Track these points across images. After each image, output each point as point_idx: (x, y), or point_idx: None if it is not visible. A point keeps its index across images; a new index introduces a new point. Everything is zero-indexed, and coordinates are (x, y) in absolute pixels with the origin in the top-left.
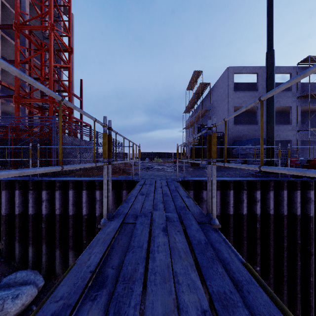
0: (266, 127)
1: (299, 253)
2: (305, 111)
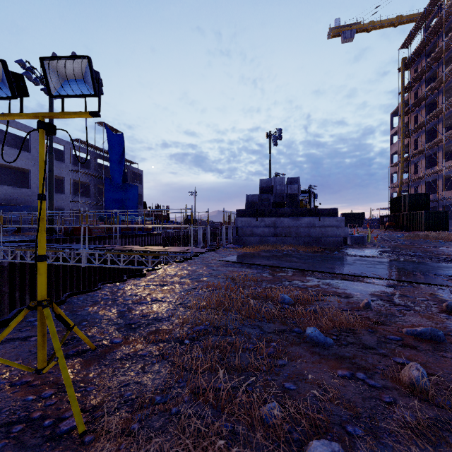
0: (48, 204)
1: (68, 277)
2: (78, 182)
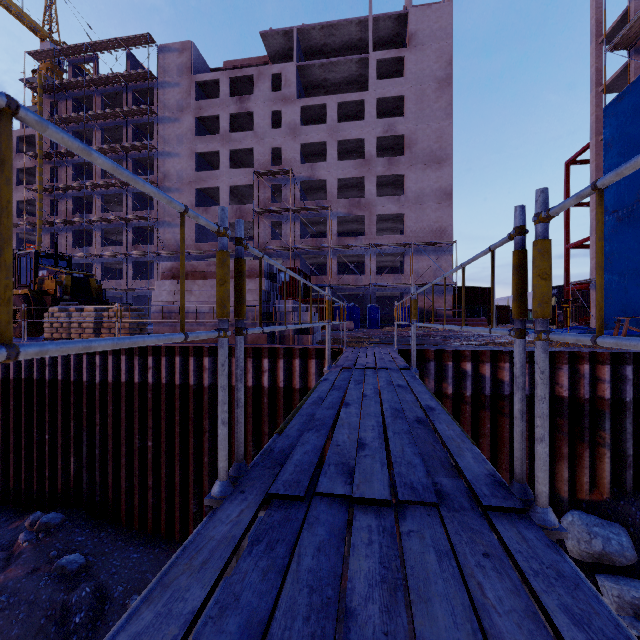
0: None
1: None
2: None
